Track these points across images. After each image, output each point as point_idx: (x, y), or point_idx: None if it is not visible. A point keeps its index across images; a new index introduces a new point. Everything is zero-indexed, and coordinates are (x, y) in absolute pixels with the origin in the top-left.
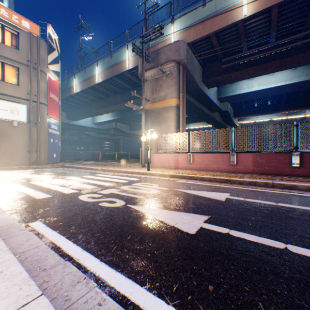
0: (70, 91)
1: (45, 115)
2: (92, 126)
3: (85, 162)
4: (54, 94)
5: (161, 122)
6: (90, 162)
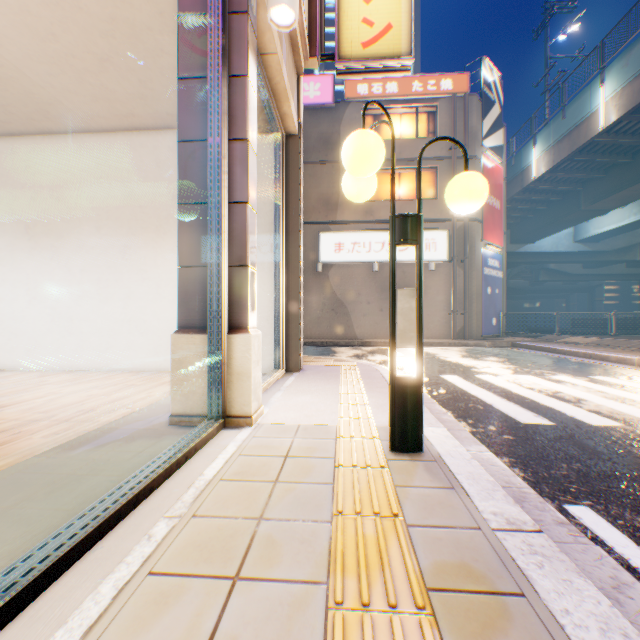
0: (521, 180)
1: (476, 242)
2: (570, 249)
3: (567, 339)
4: (492, 195)
5: None
6: (582, 339)
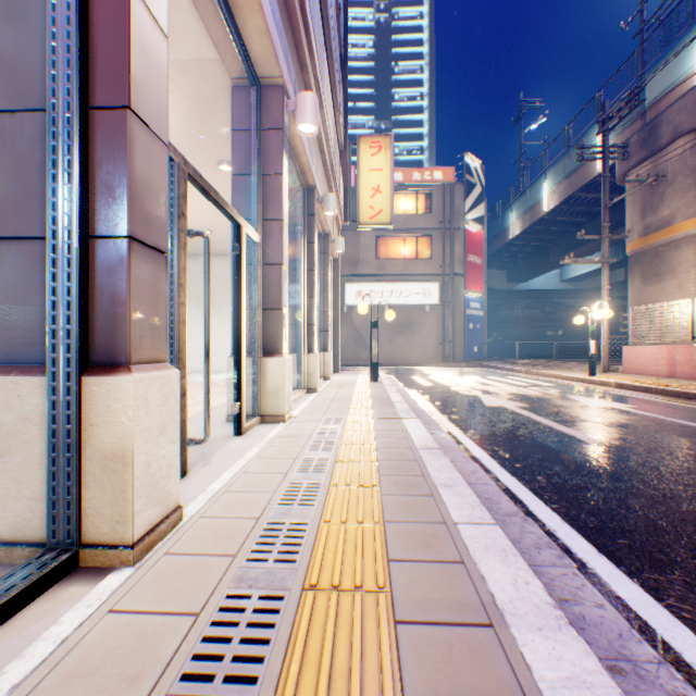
0: (504, 237)
1: (460, 291)
2: (557, 288)
3: (517, 361)
4: (474, 254)
5: (661, 276)
6: (524, 361)
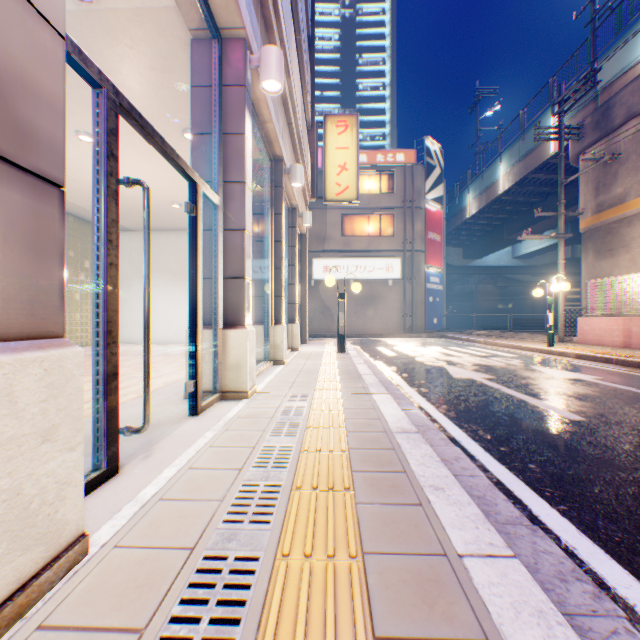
0: (461, 216)
1: (421, 266)
2: (509, 264)
3: (474, 332)
4: (434, 232)
5: (615, 251)
6: (482, 332)
